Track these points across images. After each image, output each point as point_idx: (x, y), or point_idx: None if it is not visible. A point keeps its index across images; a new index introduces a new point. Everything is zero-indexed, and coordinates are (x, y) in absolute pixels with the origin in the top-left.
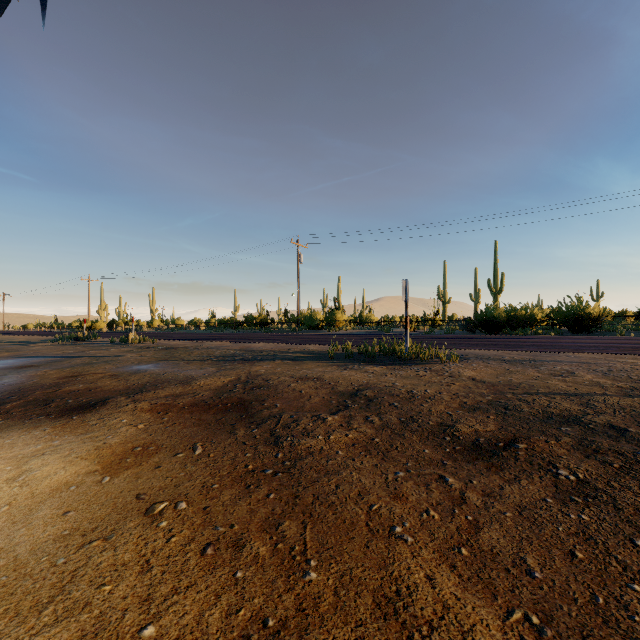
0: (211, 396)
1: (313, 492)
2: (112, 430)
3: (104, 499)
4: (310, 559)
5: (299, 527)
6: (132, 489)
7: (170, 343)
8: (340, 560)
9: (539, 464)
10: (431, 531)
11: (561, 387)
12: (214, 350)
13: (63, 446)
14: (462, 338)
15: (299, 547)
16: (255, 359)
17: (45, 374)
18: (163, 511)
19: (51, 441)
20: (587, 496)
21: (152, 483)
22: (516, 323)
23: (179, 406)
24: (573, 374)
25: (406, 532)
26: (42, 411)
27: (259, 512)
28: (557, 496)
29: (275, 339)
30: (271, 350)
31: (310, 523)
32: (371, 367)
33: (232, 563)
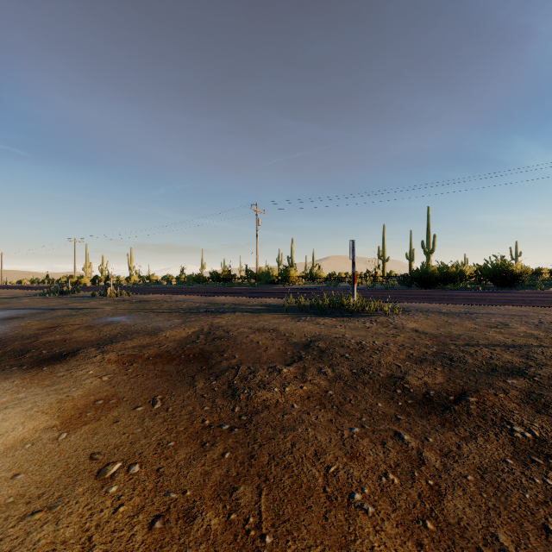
0: (175, 347)
1: (269, 451)
2: (77, 382)
3: (57, 459)
4: (265, 534)
5: (254, 493)
6: (87, 447)
7: (143, 296)
8: (297, 536)
9: (492, 419)
10: (392, 499)
11: (499, 339)
12: (182, 303)
13: (27, 399)
14: (401, 292)
15: (253, 519)
16: (217, 311)
17: (27, 325)
18: (115, 473)
19: (17, 393)
20: (547, 456)
21: (108, 440)
22: (448, 279)
23: (144, 357)
24: (507, 326)
25: (366, 500)
26: (16, 362)
27: (213, 474)
28: (516, 456)
29: (236, 293)
30: (232, 303)
31: (265, 488)
32: (322, 319)
33: (181, 539)
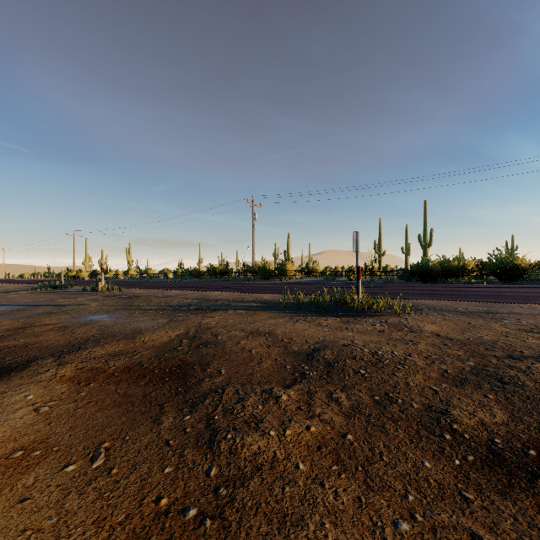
0: (151, 356)
1: None
2: (4, 415)
3: None
4: None
5: None
6: None
7: (135, 291)
8: None
9: None
10: None
11: None
12: (172, 299)
13: None
14: (403, 287)
15: None
16: (209, 309)
17: None
18: None
19: None
20: None
21: None
22: (450, 273)
23: (108, 372)
24: None
25: None
26: None
27: None
28: None
29: (231, 288)
30: (226, 299)
31: None
32: (324, 319)
33: None
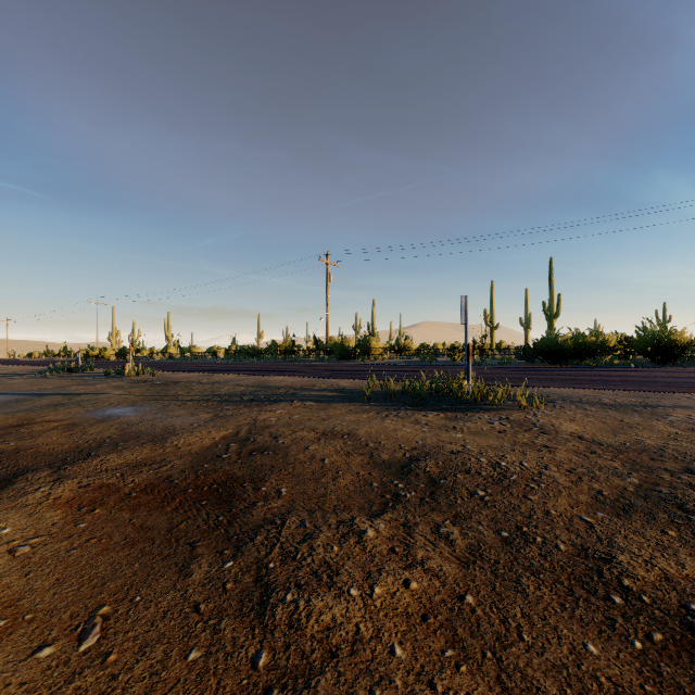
0: (185, 468)
1: None
2: None
3: None
4: None
5: None
6: None
7: (173, 376)
8: None
9: None
10: None
11: None
12: (221, 386)
13: None
14: (525, 370)
15: None
16: (268, 400)
17: None
18: None
19: None
20: None
21: None
22: (585, 352)
23: (123, 491)
24: None
25: None
26: None
27: None
28: None
29: (299, 371)
30: (291, 386)
31: None
32: (423, 415)
33: None
